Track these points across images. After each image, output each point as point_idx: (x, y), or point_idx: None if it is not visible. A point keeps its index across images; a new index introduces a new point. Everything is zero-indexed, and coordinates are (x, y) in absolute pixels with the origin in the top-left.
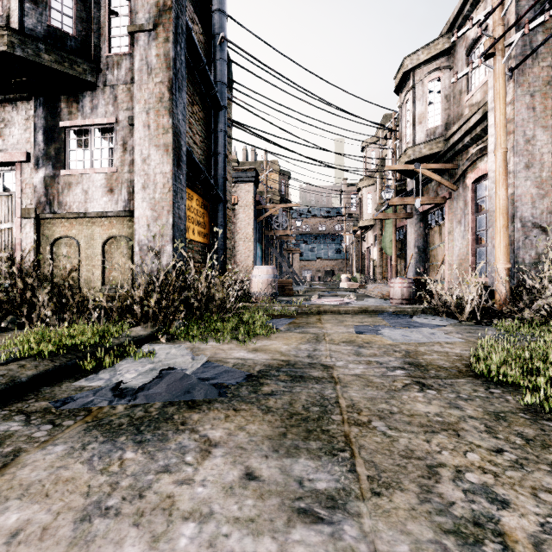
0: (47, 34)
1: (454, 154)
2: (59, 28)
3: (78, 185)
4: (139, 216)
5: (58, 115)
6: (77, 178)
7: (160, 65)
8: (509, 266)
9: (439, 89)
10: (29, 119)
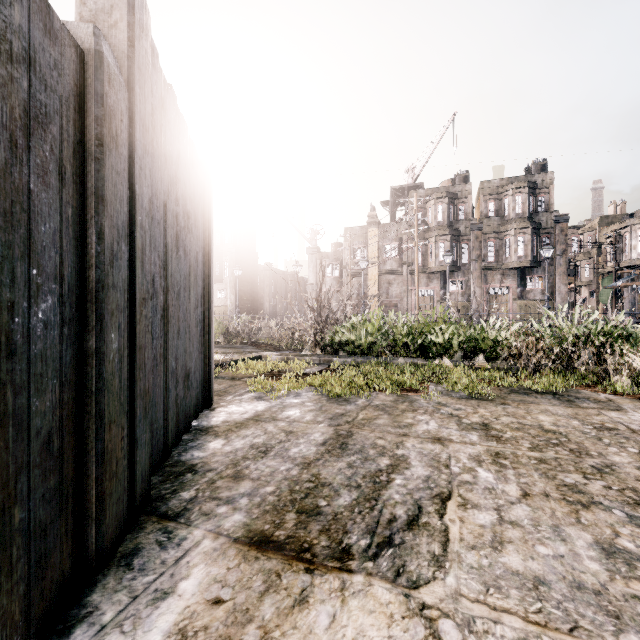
0: (533, 258)
1: None
2: (534, 255)
3: (531, 292)
4: (557, 301)
5: (524, 274)
6: (531, 290)
7: (564, 264)
8: None
9: None
10: (515, 275)
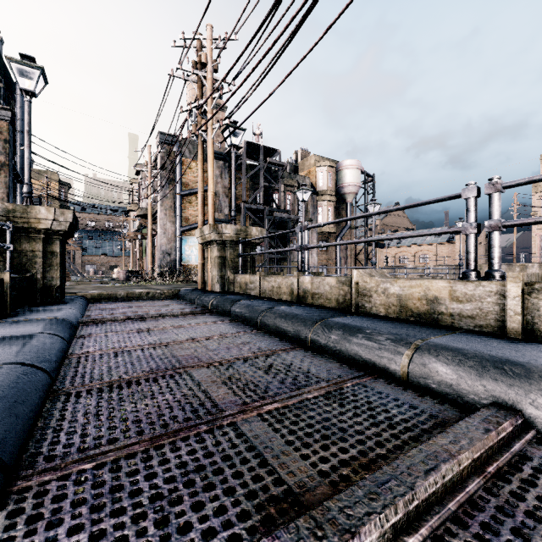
0: None
1: (157, 217)
2: None
3: None
4: None
5: None
6: None
7: (3, 186)
8: (152, 266)
9: (152, 185)
10: None
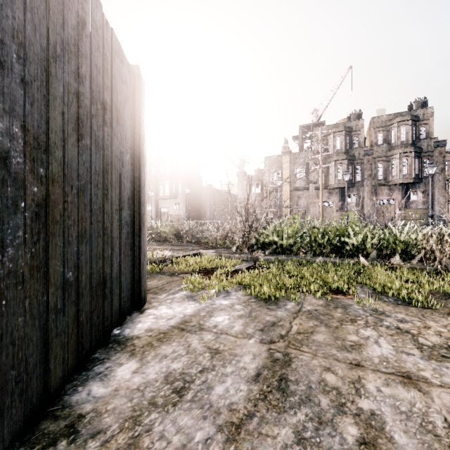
0: (415, 175)
1: None
2: (416, 173)
3: (414, 203)
4: (436, 210)
5: (408, 188)
6: (414, 201)
7: (442, 180)
8: None
9: None
10: (400, 189)
